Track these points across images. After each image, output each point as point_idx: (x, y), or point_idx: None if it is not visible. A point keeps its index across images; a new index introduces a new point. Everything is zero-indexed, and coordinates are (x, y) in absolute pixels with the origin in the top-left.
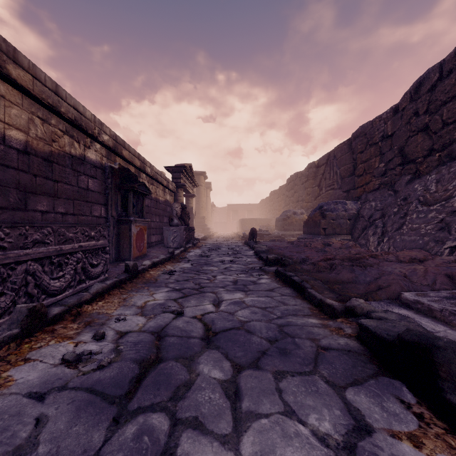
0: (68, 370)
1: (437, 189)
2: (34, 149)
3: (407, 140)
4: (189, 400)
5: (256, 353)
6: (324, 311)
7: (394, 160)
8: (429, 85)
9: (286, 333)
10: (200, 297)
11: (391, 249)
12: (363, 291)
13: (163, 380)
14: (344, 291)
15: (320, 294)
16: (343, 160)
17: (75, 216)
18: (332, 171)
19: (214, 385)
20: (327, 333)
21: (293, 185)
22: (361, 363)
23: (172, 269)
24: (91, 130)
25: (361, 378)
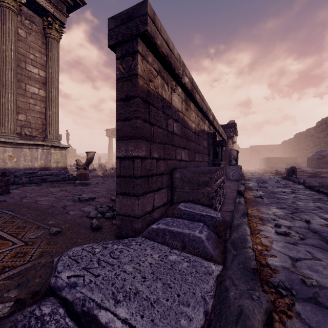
0: (286, 237)
1: None
2: (196, 131)
3: None
4: None
5: None
6: None
7: None
8: None
9: None
10: (306, 214)
11: None
12: None
13: None
14: None
15: None
16: None
17: (202, 162)
18: None
19: None
20: None
21: (325, 127)
22: None
23: (256, 195)
24: (208, 115)
25: None
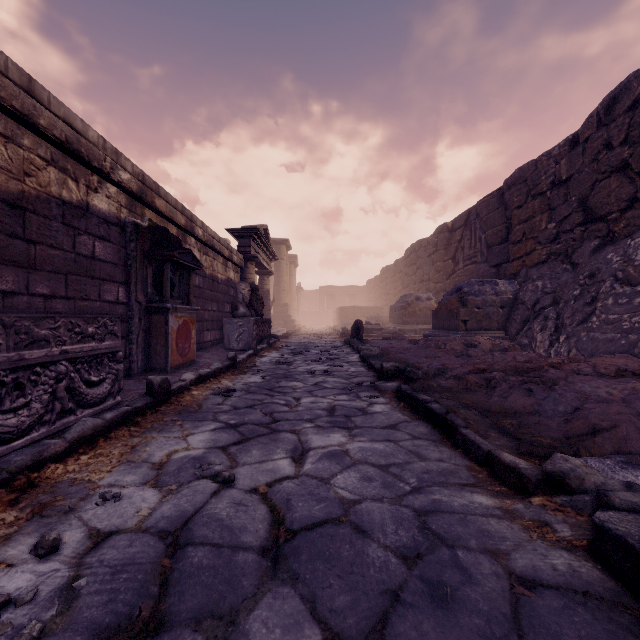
0: None
1: None
2: None
3: (593, 187)
4: None
5: (379, 596)
6: (499, 475)
7: (571, 218)
8: (629, 100)
9: (435, 535)
10: (270, 442)
11: (573, 353)
12: (560, 432)
13: None
14: (524, 431)
15: (486, 440)
16: (491, 220)
17: (70, 300)
18: (473, 236)
19: None
20: (519, 534)
21: (415, 258)
22: (627, 635)
23: (230, 386)
24: (98, 162)
25: None
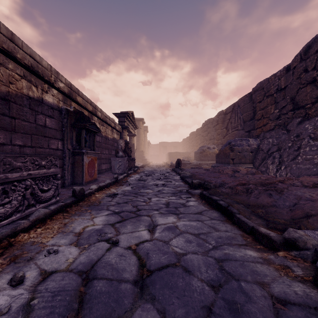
0: None
1: None
2: None
3: (298, 91)
4: None
5: (200, 309)
6: (258, 240)
7: (287, 107)
8: (316, 47)
9: (228, 273)
10: (136, 221)
11: (288, 175)
12: (288, 216)
13: None
14: (269, 216)
15: (250, 220)
16: (245, 108)
17: (33, 148)
18: (236, 117)
19: None
20: (273, 272)
21: (206, 128)
22: None
23: (115, 192)
24: (47, 77)
25: None
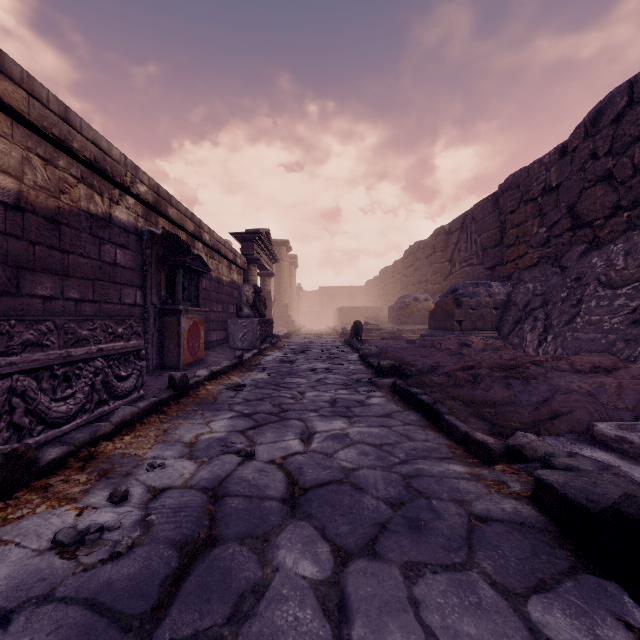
0: (59, 561)
1: (627, 265)
2: (31, 204)
3: (581, 194)
4: (261, 621)
5: (371, 526)
6: (472, 451)
7: (561, 223)
8: (613, 113)
9: (416, 491)
10: (281, 427)
11: (559, 352)
12: (529, 418)
13: (217, 582)
14: (499, 417)
15: (465, 424)
16: (486, 224)
17: (96, 304)
18: (469, 239)
19: (302, 592)
20: (481, 490)
21: (413, 260)
22: (545, 546)
23: (240, 382)
24: (120, 177)
25: (550, 577)
